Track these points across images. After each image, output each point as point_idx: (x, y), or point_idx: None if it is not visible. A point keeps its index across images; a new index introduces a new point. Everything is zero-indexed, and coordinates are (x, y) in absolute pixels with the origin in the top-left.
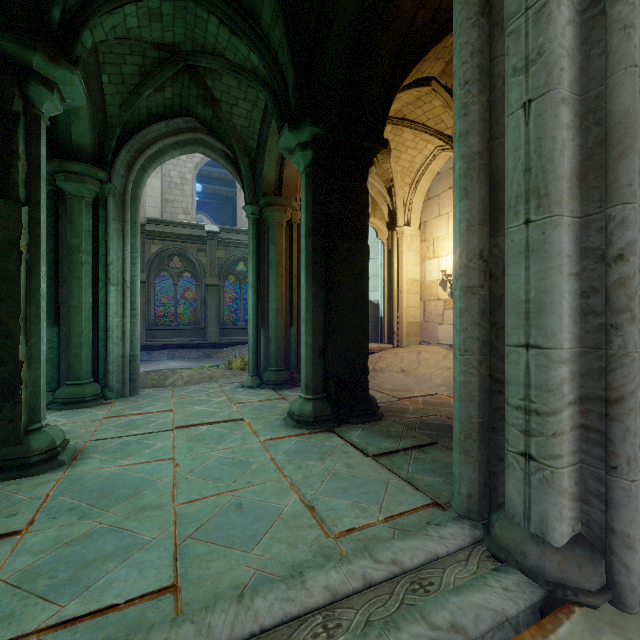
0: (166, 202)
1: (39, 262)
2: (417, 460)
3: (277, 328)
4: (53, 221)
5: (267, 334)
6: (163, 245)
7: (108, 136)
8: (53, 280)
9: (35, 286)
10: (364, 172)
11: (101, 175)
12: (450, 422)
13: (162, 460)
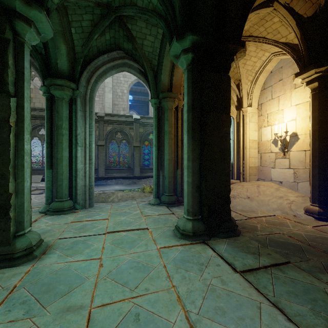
0: (114, 105)
1: (23, 132)
2: (278, 280)
3: (169, 170)
4: (49, 112)
5: (163, 173)
6: (113, 126)
7: (76, 64)
8: (49, 144)
9: (21, 147)
10: (227, 66)
11: (72, 85)
12: (292, 241)
13: (93, 259)
